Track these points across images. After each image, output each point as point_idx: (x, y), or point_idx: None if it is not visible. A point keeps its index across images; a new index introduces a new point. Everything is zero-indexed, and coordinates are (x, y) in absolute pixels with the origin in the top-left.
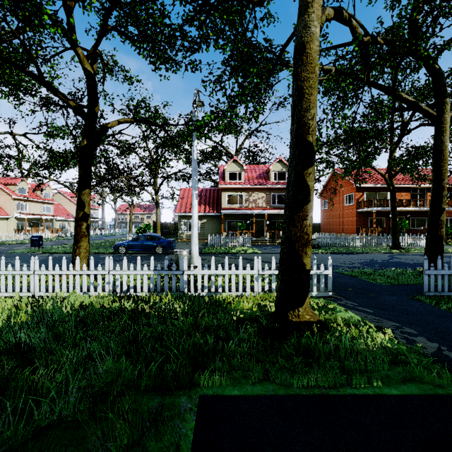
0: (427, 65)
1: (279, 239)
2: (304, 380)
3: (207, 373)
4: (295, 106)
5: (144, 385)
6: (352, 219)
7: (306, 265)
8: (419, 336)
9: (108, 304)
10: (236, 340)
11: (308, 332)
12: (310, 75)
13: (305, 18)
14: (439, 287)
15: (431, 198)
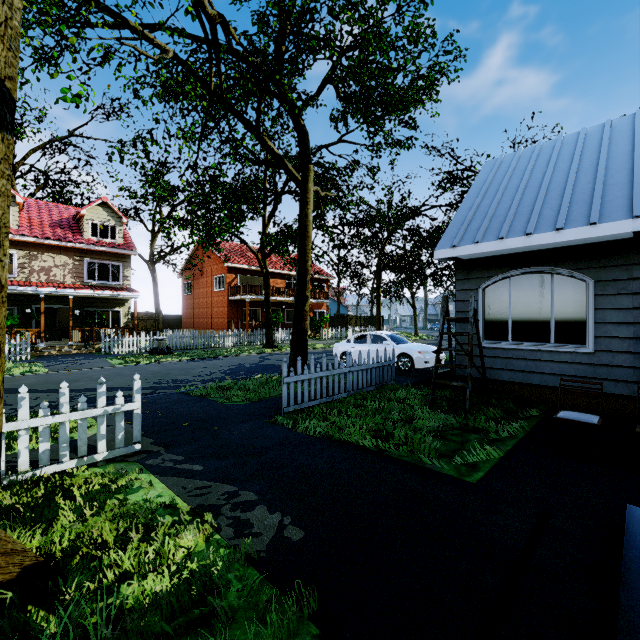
0: (293, 114)
1: (101, 343)
2: None
3: None
4: None
5: None
6: (223, 310)
7: None
8: (258, 506)
9: None
10: None
11: None
12: None
13: None
14: (299, 397)
15: (297, 282)
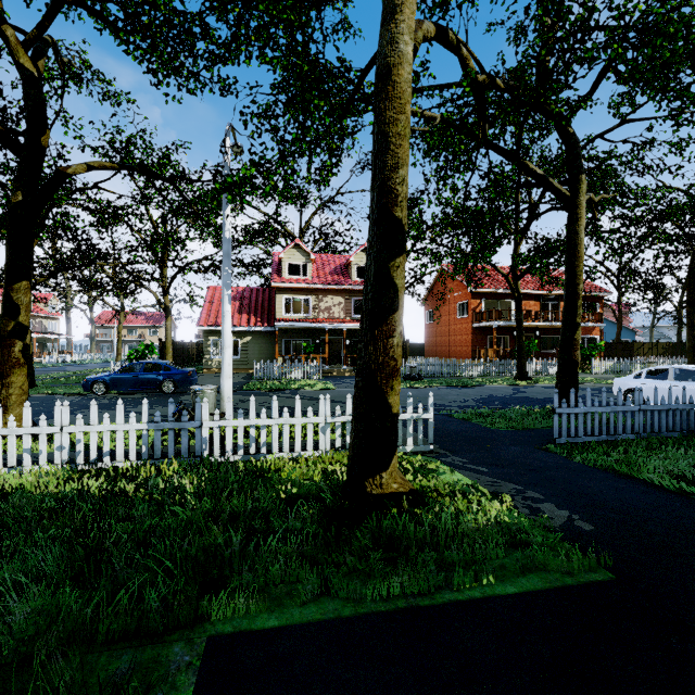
0: (559, 126)
1: None
2: (382, 588)
3: (224, 597)
4: (377, 162)
5: (104, 632)
6: (467, 338)
7: (392, 406)
8: (545, 502)
9: (57, 485)
10: (279, 532)
11: (393, 511)
12: (398, 117)
13: (391, 28)
14: (572, 430)
15: (564, 309)
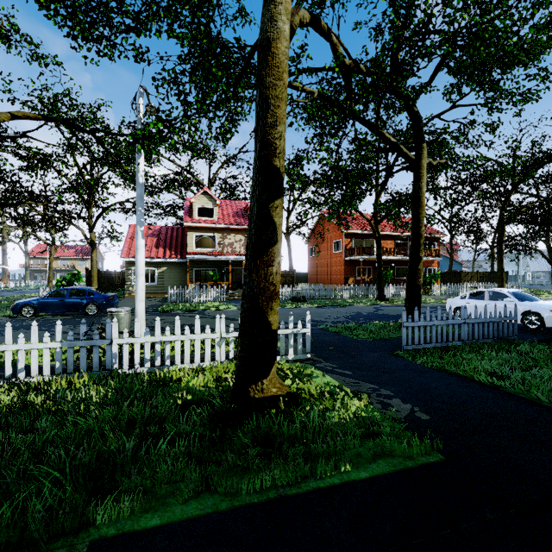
0: (407, 105)
1: None
2: (256, 481)
3: (109, 501)
4: (259, 120)
5: None
6: (340, 269)
7: (272, 324)
8: (394, 398)
9: None
10: (169, 437)
11: (271, 412)
12: (277, 82)
13: (271, 9)
14: (416, 339)
15: (411, 246)
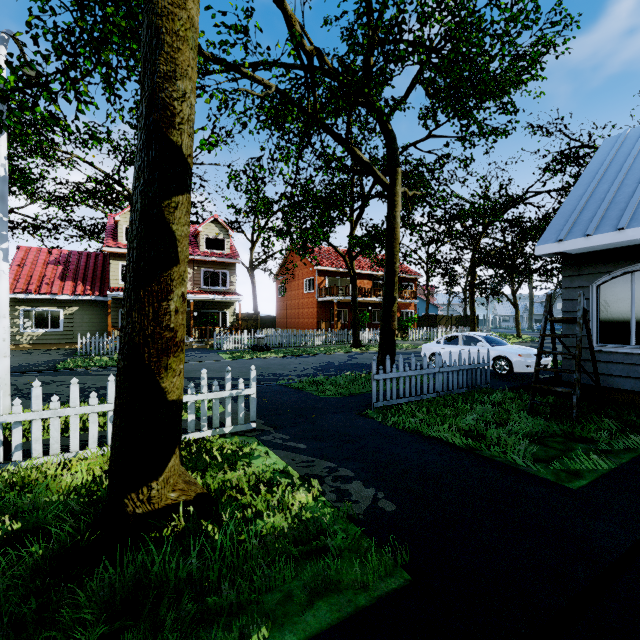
0: (381, 121)
1: (213, 340)
2: None
3: None
4: (146, 65)
5: None
6: (313, 311)
7: (167, 392)
8: (355, 480)
9: None
10: None
11: (150, 543)
12: (176, 10)
13: None
14: (388, 394)
15: (385, 284)
